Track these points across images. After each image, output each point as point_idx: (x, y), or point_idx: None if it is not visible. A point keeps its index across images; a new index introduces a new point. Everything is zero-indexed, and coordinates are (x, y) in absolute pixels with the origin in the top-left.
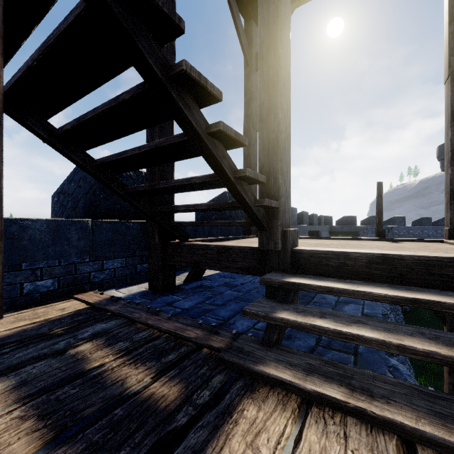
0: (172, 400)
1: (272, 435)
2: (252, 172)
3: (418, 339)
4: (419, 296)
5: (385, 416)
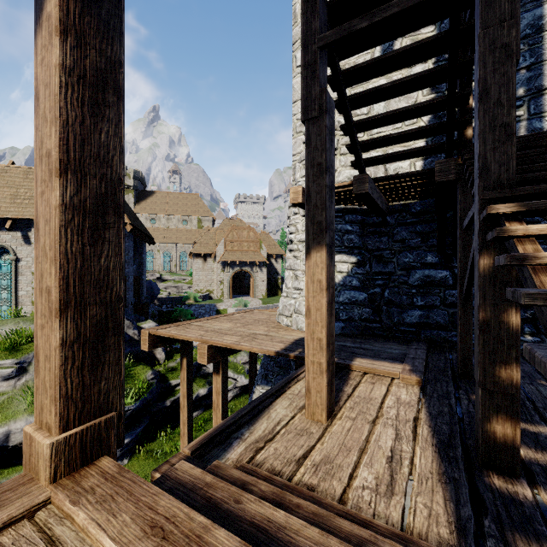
0: (516, 541)
1: (420, 515)
2: (528, 351)
3: (297, 514)
4: (270, 511)
5: (348, 507)
